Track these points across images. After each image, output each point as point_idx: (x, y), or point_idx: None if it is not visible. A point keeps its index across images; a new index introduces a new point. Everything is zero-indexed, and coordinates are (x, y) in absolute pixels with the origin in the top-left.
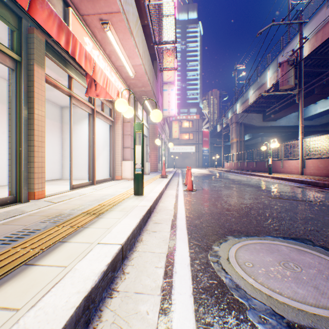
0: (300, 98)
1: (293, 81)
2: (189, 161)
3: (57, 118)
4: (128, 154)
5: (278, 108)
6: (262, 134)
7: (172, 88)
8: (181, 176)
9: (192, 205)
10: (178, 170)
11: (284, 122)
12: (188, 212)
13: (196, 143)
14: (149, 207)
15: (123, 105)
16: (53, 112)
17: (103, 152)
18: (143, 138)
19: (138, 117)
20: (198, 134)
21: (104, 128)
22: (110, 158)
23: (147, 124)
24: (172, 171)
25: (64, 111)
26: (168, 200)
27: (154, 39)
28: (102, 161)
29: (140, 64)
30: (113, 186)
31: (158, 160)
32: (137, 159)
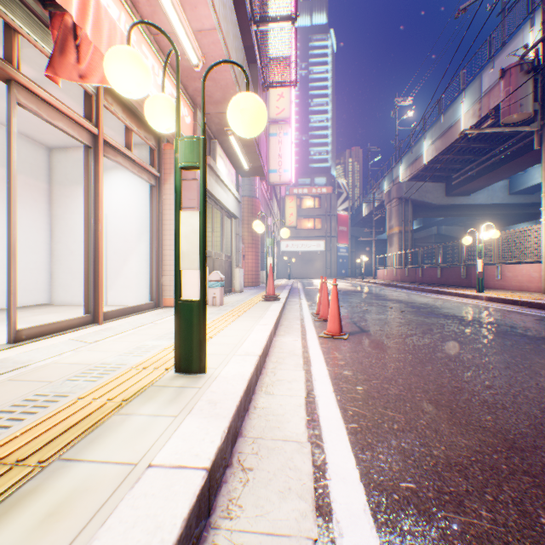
0: (544, 140)
1: (532, 105)
2: (315, 266)
3: (37, 171)
4: None
5: (477, 171)
6: (441, 221)
7: (286, 130)
8: (303, 294)
9: (364, 405)
10: (295, 283)
11: (483, 198)
12: (370, 461)
13: (326, 235)
14: (200, 484)
15: (130, 64)
16: (26, 158)
17: (138, 246)
18: (204, 188)
19: (215, 174)
20: (330, 221)
21: (140, 193)
22: (151, 259)
23: (237, 192)
24: (287, 286)
25: (54, 158)
26: (284, 380)
27: (251, 8)
28: (136, 265)
29: (213, 27)
30: (144, 327)
31: (260, 264)
32: (186, 256)
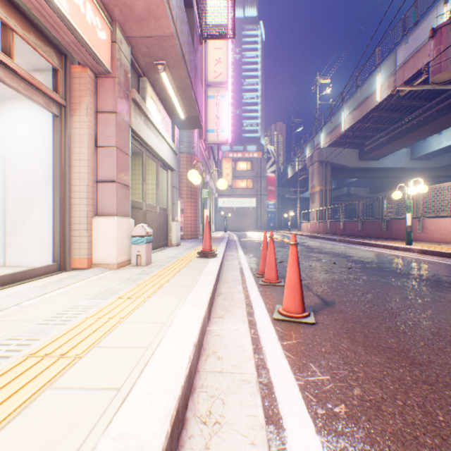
0: None
1: None
2: (248, 220)
3: None
4: (109, 200)
5: (387, 138)
6: (352, 182)
7: (223, 93)
8: (240, 247)
9: None
10: (231, 234)
11: (389, 162)
12: None
13: (257, 193)
14: None
15: None
16: None
17: (44, 193)
18: None
19: (144, 114)
20: (261, 181)
21: (47, 129)
22: (55, 209)
23: (174, 144)
24: (224, 238)
25: None
26: None
27: None
28: (41, 217)
29: None
30: None
31: (199, 218)
32: None
